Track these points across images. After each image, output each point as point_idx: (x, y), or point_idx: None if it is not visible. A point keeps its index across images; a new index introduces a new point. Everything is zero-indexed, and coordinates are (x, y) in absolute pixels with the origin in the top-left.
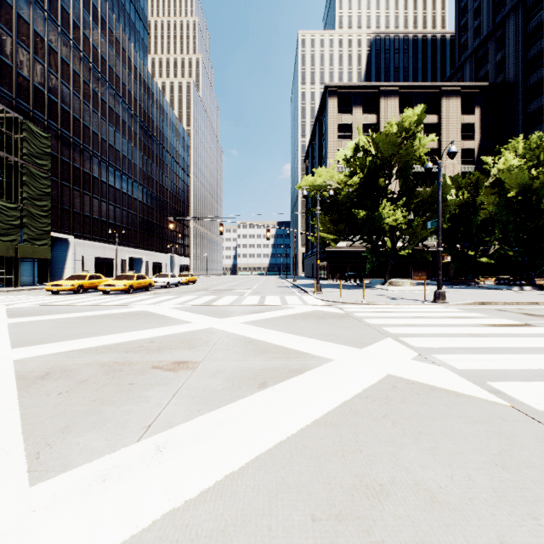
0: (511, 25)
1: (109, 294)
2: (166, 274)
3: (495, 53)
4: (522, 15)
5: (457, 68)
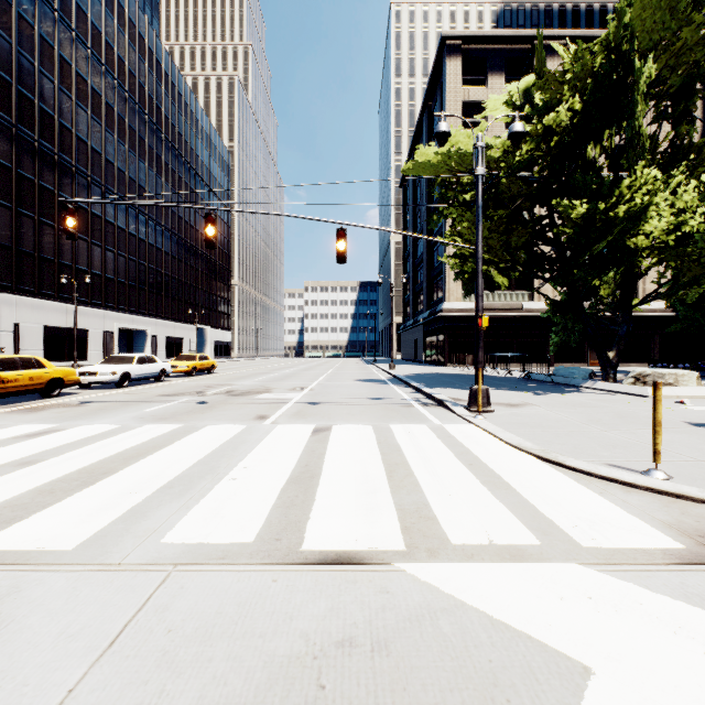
0: None
1: None
2: (127, 357)
3: None
4: None
5: None
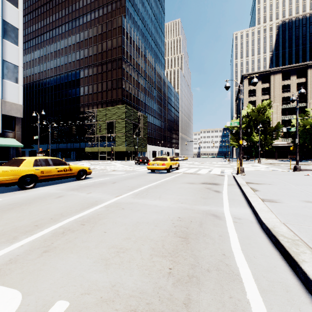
0: None
1: None
2: (180, 156)
3: None
4: None
5: None
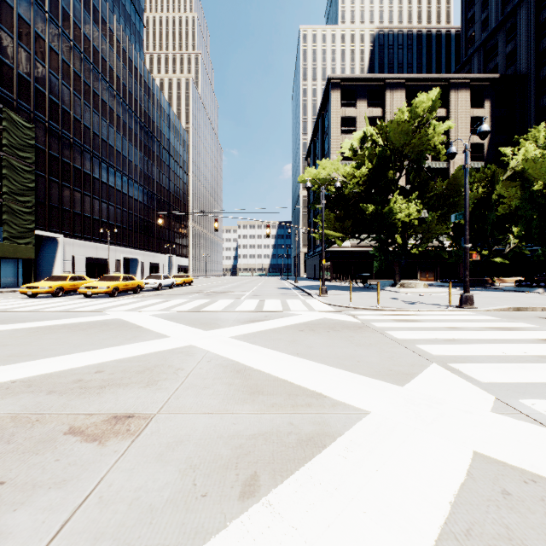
0: (522, 14)
1: (91, 297)
2: (158, 275)
3: (505, 44)
4: (534, 4)
5: (465, 61)
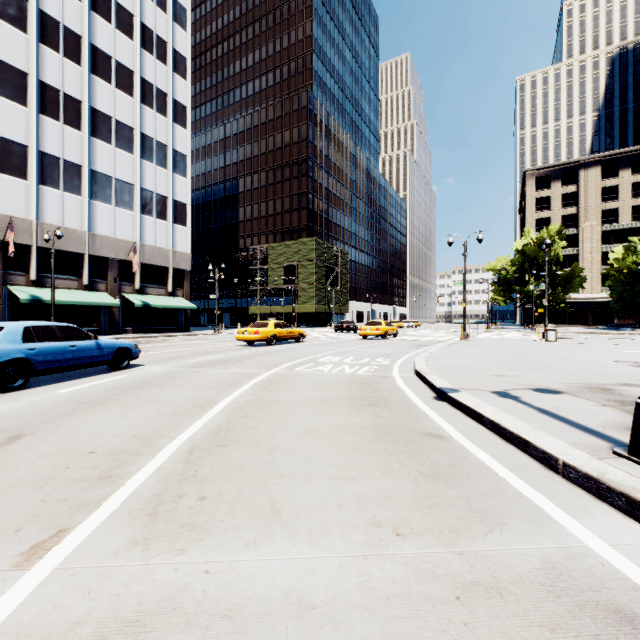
0: None
1: None
2: (407, 321)
3: None
4: None
5: None
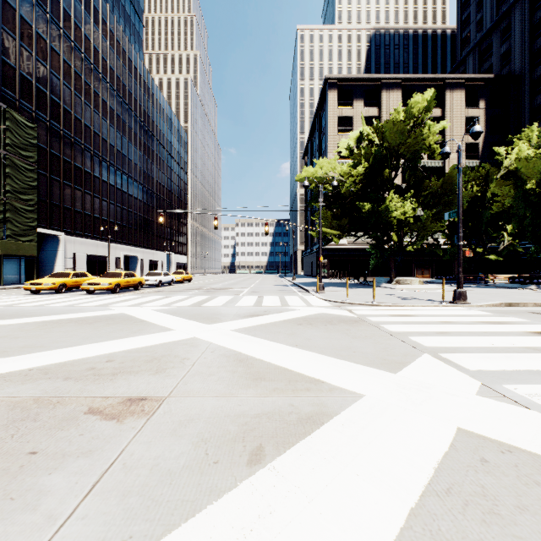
0: (517, 15)
1: (93, 293)
2: (158, 272)
3: (499, 45)
4: (528, 5)
5: (460, 61)
